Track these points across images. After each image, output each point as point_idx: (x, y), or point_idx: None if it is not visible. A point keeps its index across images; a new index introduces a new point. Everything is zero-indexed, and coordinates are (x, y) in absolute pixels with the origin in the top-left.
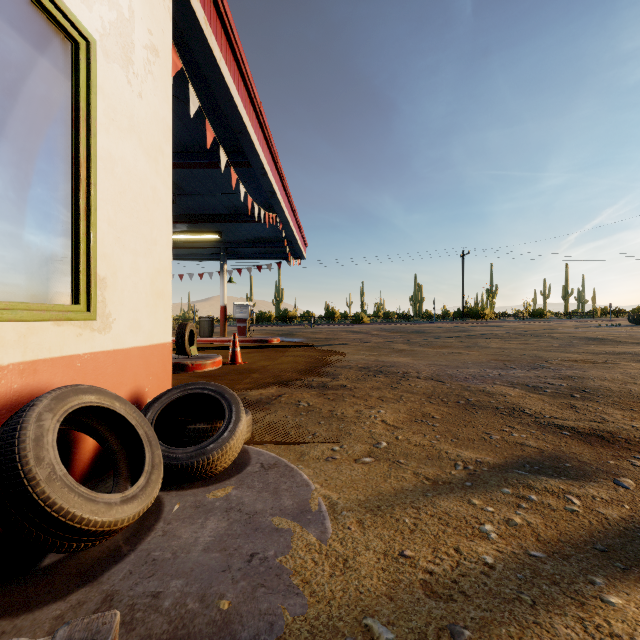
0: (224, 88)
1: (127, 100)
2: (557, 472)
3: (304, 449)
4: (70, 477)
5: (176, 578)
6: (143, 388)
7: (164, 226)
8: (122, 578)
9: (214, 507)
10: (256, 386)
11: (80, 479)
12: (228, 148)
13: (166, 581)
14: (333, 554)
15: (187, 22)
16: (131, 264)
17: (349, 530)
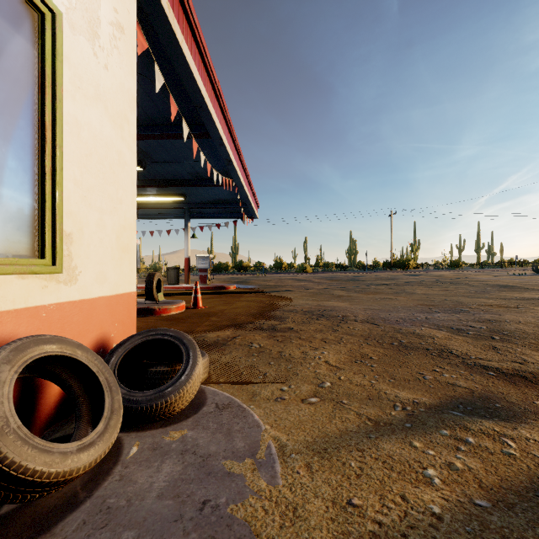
0: (186, 67)
1: (93, 70)
2: (489, 413)
3: (255, 389)
4: (25, 429)
5: (128, 529)
6: (109, 334)
7: (129, 187)
8: (75, 529)
9: (170, 449)
10: (214, 328)
11: (45, 422)
12: (190, 121)
13: (118, 533)
14: (283, 502)
15: (152, 6)
16: (97, 221)
17: (298, 475)
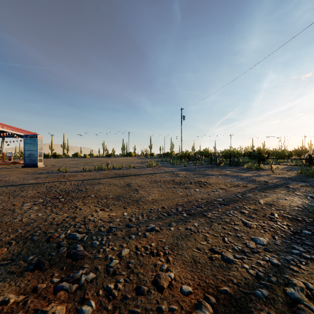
0: None
1: None
2: None
3: None
4: None
5: None
6: None
7: None
8: None
9: None
10: None
11: None
12: None
13: None
14: None
15: None
16: None
17: None
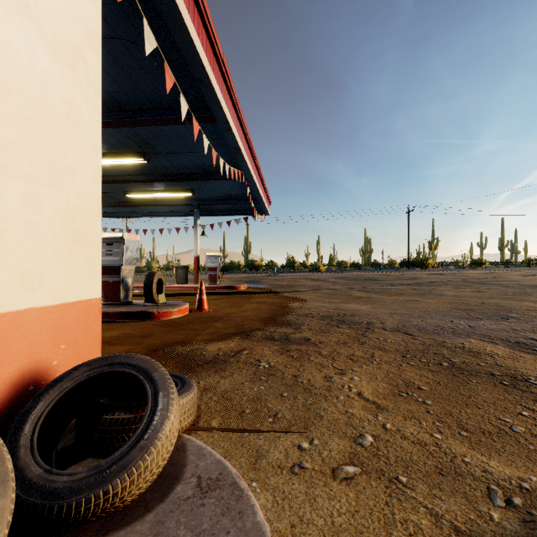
0: (181, 26)
1: None
2: None
3: (261, 444)
4: None
5: None
6: (48, 362)
7: (88, 154)
8: None
9: None
10: (217, 337)
11: None
12: (193, 103)
13: None
14: None
15: None
16: (22, 195)
17: None
